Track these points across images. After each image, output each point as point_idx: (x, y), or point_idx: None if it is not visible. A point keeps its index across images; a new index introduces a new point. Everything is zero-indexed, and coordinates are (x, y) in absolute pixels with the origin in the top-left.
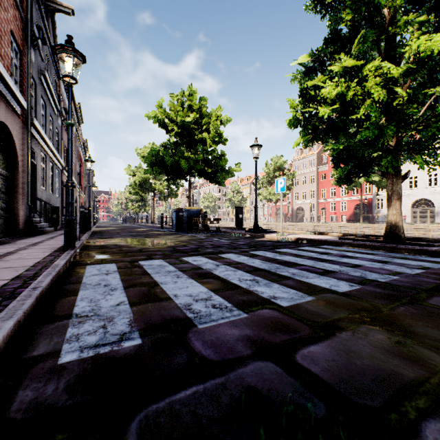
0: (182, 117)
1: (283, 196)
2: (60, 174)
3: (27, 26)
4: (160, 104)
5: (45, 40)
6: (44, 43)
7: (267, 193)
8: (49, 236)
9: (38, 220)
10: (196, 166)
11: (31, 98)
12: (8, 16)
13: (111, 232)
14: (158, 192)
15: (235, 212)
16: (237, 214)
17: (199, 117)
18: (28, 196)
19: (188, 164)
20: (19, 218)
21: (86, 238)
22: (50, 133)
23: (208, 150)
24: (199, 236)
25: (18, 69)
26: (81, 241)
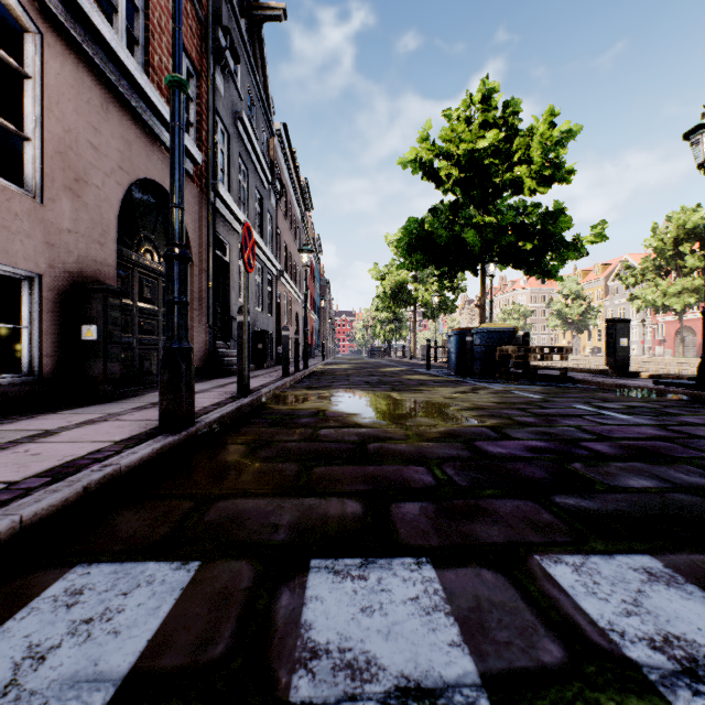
0: (468, 144)
1: (702, 297)
2: (275, 282)
3: (208, 31)
4: (424, 135)
5: (237, 53)
6: (236, 61)
7: (655, 293)
8: (229, 380)
9: (230, 352)
10: (500, 240)
11: (223, 158)
12: (169, 4)
13: (338, 373)
14: (421, 304)
15: (606, 333)
16: (613, 336)
17: (503, 144)
18: (209, 312)
19: (481, 238)
20: (193, 348)
21: (277, 389)
22: (258, 219)
23: (524, 206)
24: (518, 391)
25: (193, 103)
26: (245, 400)
